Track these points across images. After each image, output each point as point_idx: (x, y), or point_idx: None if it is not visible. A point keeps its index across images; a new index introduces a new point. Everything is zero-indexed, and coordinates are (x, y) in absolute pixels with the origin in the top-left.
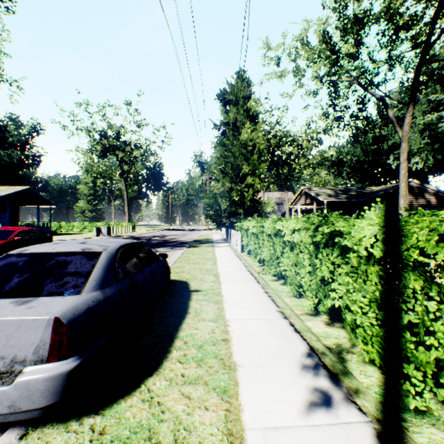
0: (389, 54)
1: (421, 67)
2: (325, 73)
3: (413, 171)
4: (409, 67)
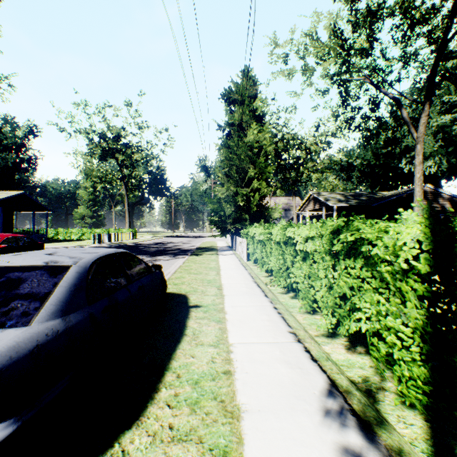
0: (404, 50)
1: (438, 64)
2: (335, 71)
3: (426, 176)
4: (424, 65)
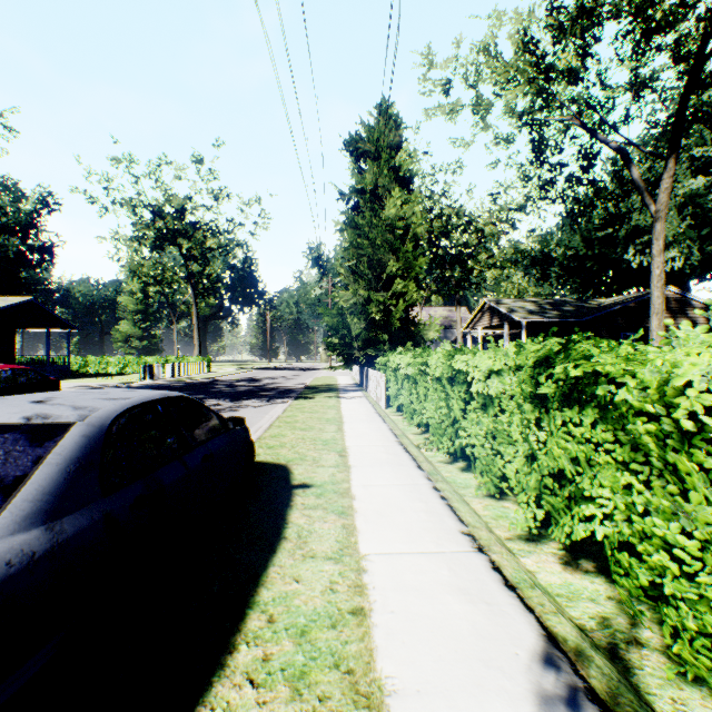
0: (635, 73)
1: (689, 94)
2: (525, 108)
3: (666, 273)
4: (667, 97)
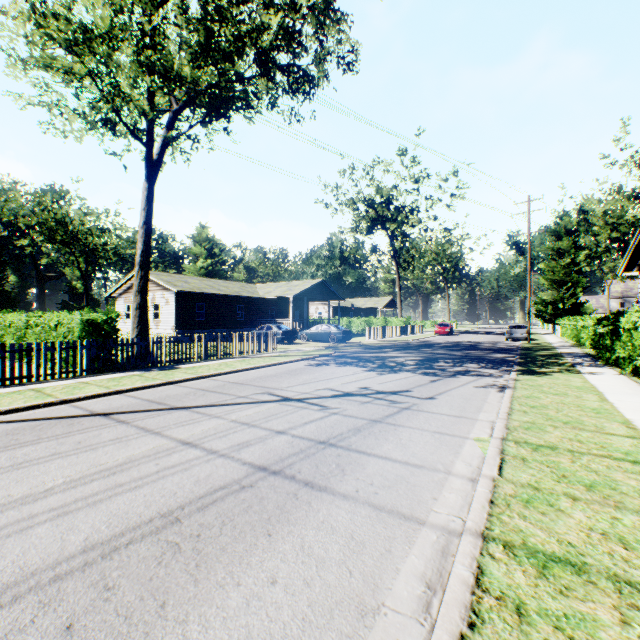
0: None
1: None
2: None
3: None
4: None
